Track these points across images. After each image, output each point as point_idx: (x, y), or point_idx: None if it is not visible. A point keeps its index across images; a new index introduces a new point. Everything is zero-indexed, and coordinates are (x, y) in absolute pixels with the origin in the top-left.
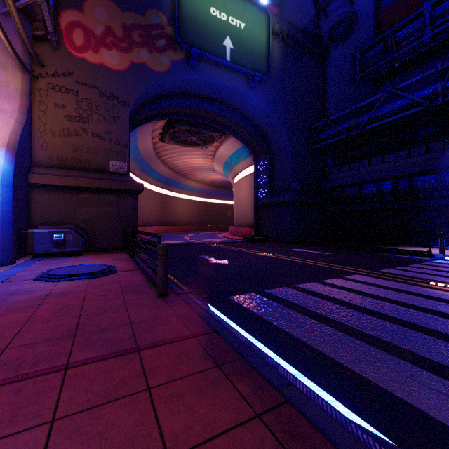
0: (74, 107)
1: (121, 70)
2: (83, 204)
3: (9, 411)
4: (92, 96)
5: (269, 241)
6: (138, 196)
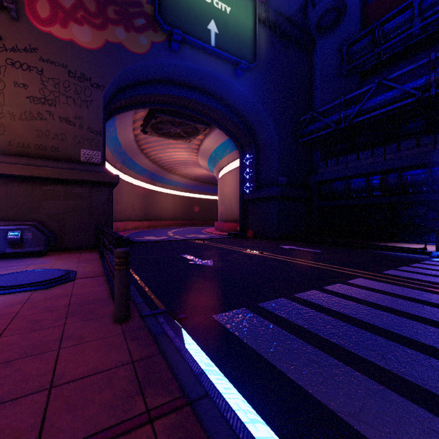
0: (38, 87)
1: (94, 49)
2: (48, 197)
3: None
4: (59, 76)
5: (255, 237)
6: (120, 190)
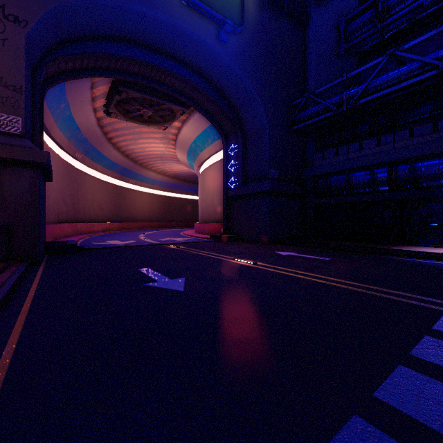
0: None
1: None
2: None
3: None
4: None
5: (242, 240)
6: (82, 185)
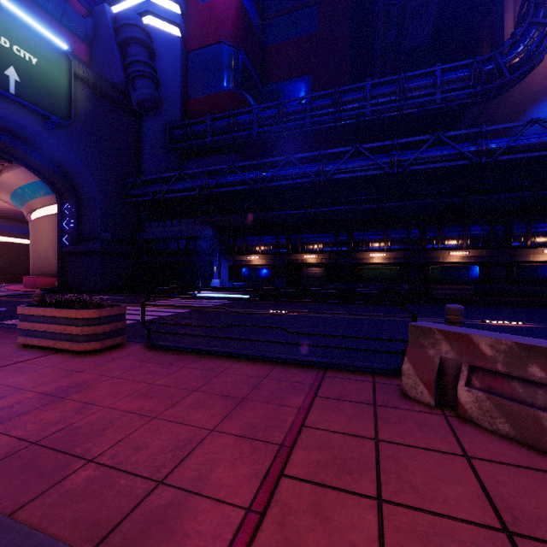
0: None
1: None
2: None
3: None
4: None
5: (77, 292)
6: None
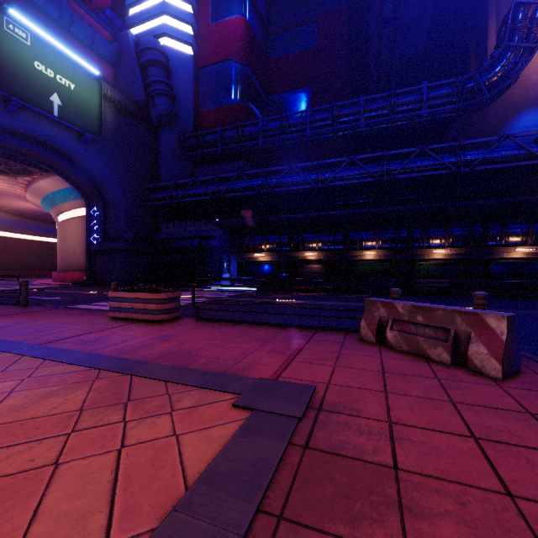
0: None
1: None
2: None
3: (5, 317)
4: None
5: (103, 285)
6: None
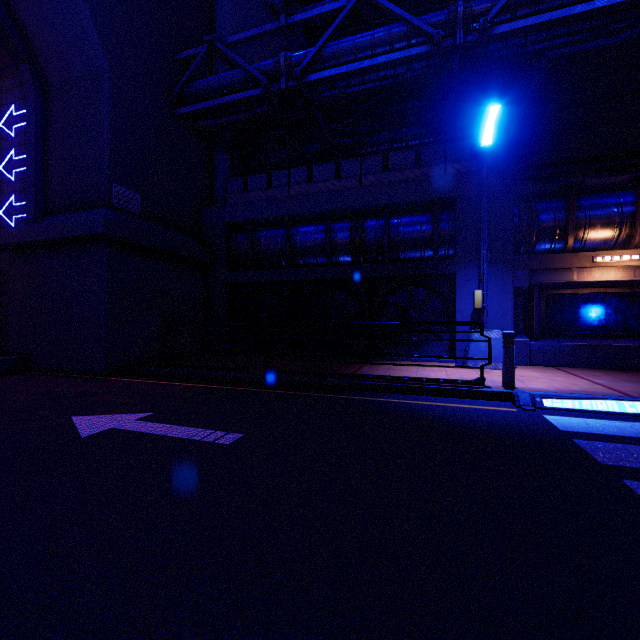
0: None
1: None
2: None
3: None
4: None
5: (34, 370)
6: None
